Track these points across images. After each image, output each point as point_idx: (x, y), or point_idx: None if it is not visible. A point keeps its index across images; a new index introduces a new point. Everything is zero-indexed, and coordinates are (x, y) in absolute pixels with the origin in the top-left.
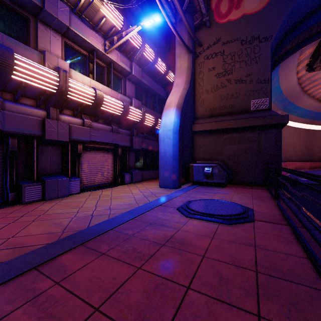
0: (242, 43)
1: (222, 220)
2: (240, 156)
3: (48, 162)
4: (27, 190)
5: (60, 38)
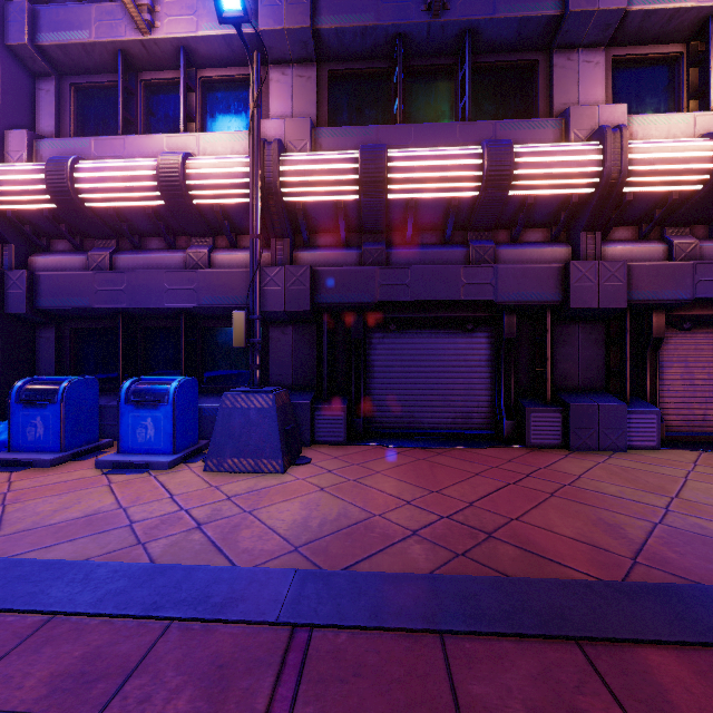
0: None
1: None
2: None
3: (575, 361)
4: (533, 420)
5: (601, 57)
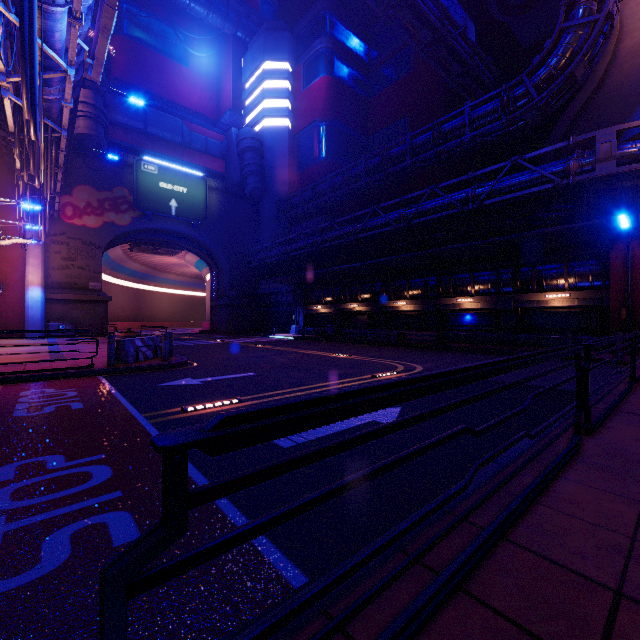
0: (84, 244)
1: (90, 339)
2: (83, 318)
3: None
4: None
5: None
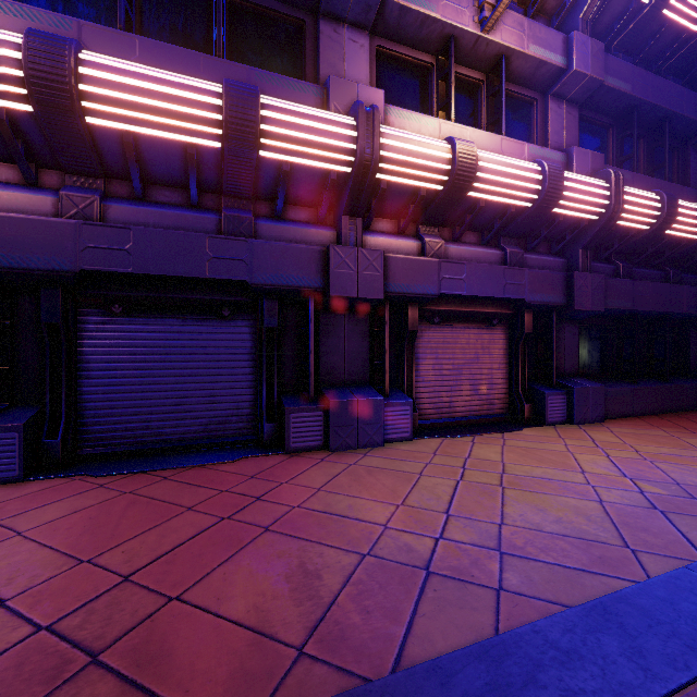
0: None
1: None
2: None
3: (341, 354)
4: (294, 421)
5: (366, 41)
